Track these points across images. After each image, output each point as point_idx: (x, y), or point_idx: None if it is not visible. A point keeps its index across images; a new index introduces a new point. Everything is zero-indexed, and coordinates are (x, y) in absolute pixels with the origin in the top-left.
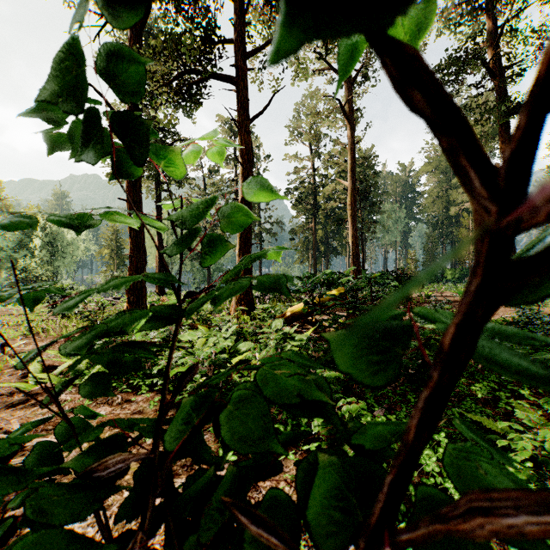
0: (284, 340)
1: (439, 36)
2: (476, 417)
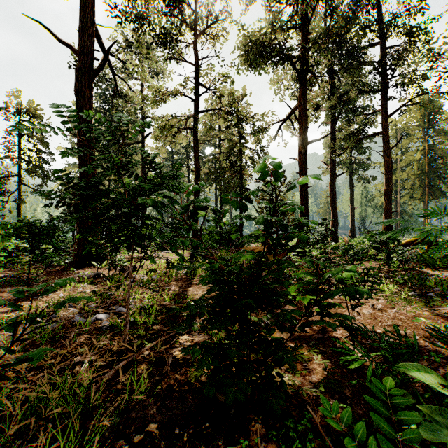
0: None
1: None
2: None
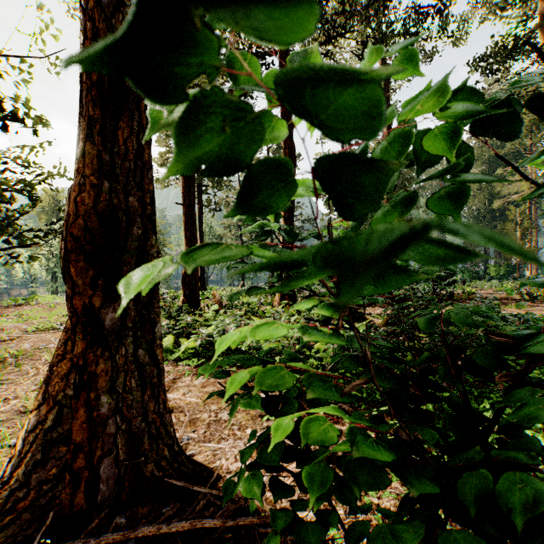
0: None
1: (482, 23)
2: None
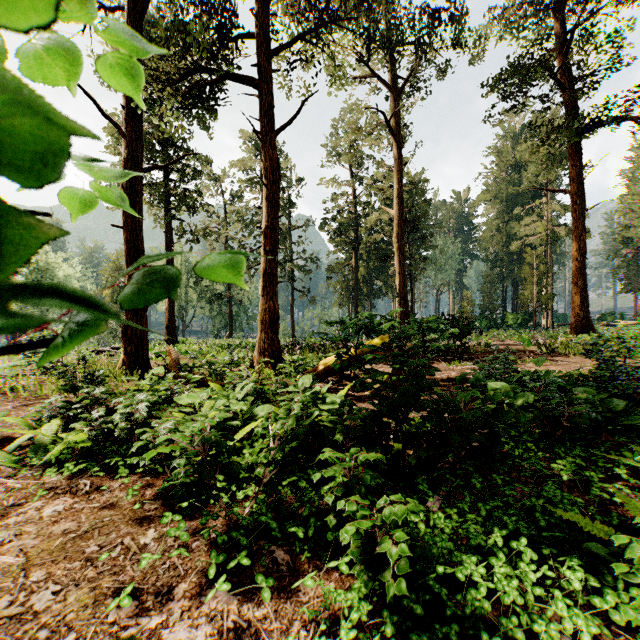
0: (313, 402)
1: (500, 41)
2: (567, 514)
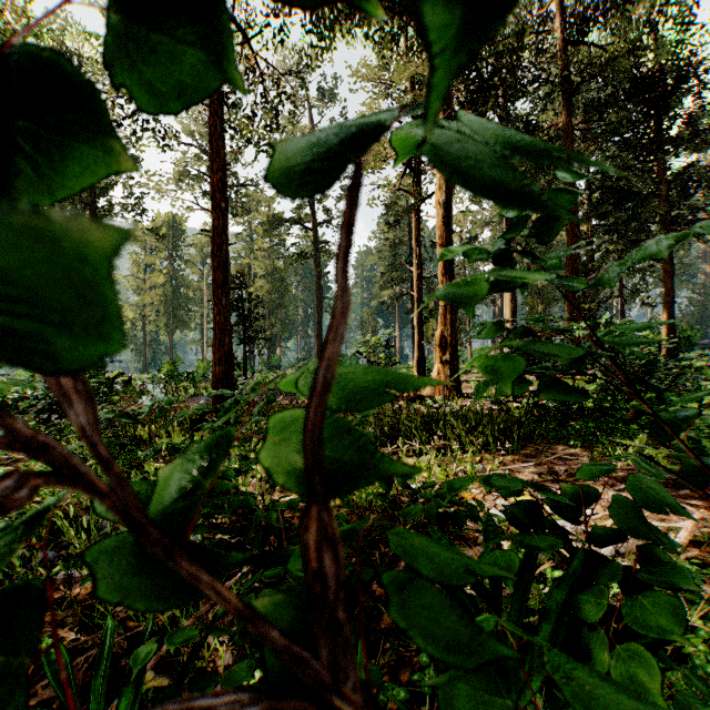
0: None
1: None
2: None
